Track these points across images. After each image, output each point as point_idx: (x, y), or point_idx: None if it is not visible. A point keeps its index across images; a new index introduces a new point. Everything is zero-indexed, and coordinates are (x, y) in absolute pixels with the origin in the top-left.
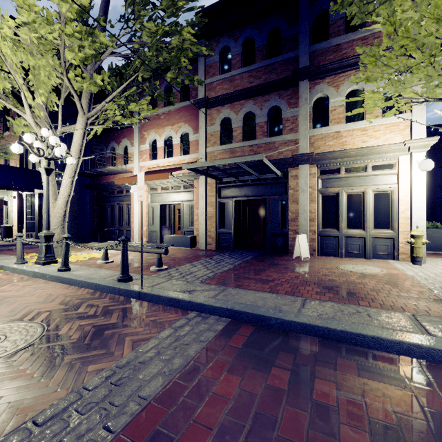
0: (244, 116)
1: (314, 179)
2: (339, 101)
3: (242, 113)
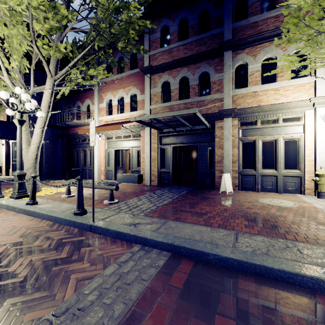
0: (180, 80)
1: (236, 130)
2: (256, 67)
3: (178, 78)
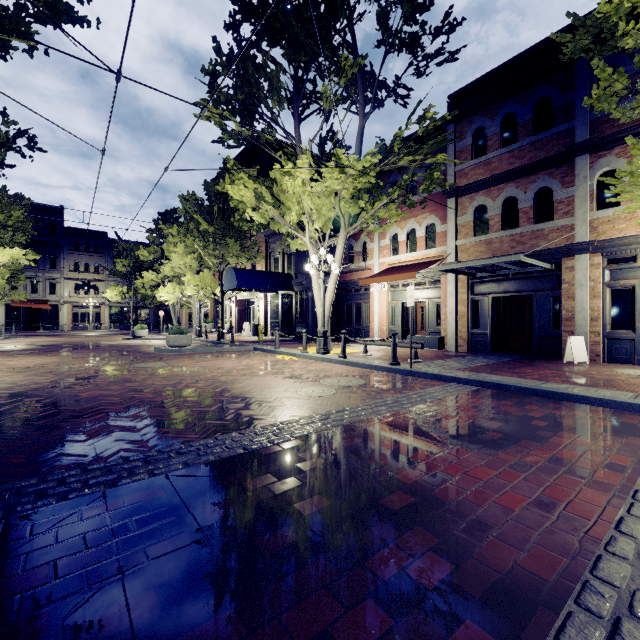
0: (503, 202)
1: (597, 271)
2: None
3: (500, 199)
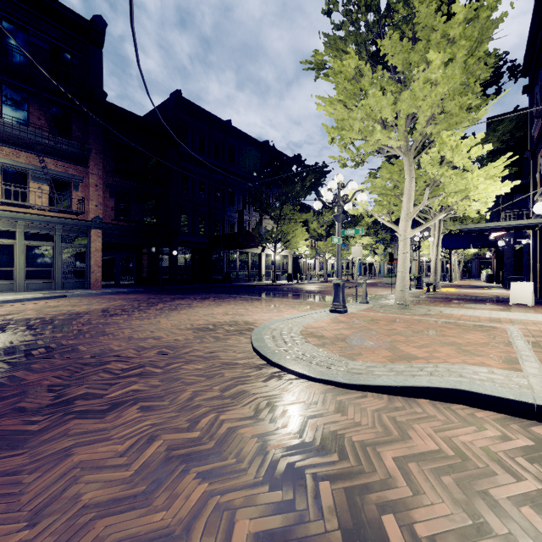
0: None
1: None
2: None
3: None
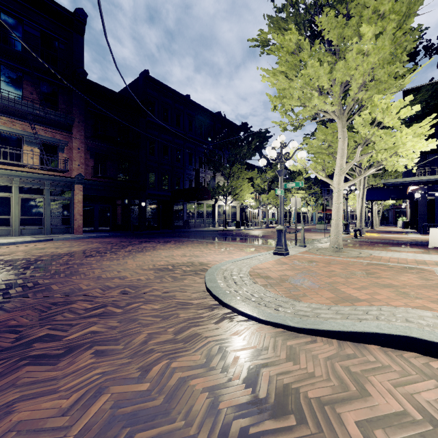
0: None
1: None
2: None
3: None
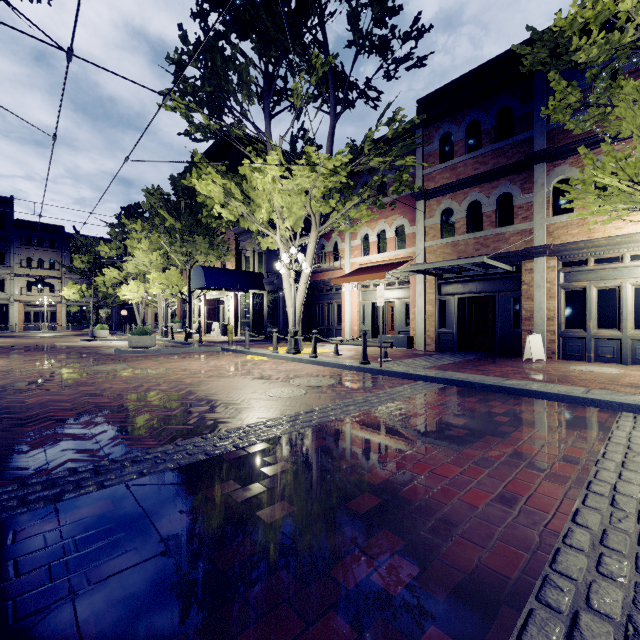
0: (468, 205)
1: (553, 273)
2: None
3: (465, 203)
